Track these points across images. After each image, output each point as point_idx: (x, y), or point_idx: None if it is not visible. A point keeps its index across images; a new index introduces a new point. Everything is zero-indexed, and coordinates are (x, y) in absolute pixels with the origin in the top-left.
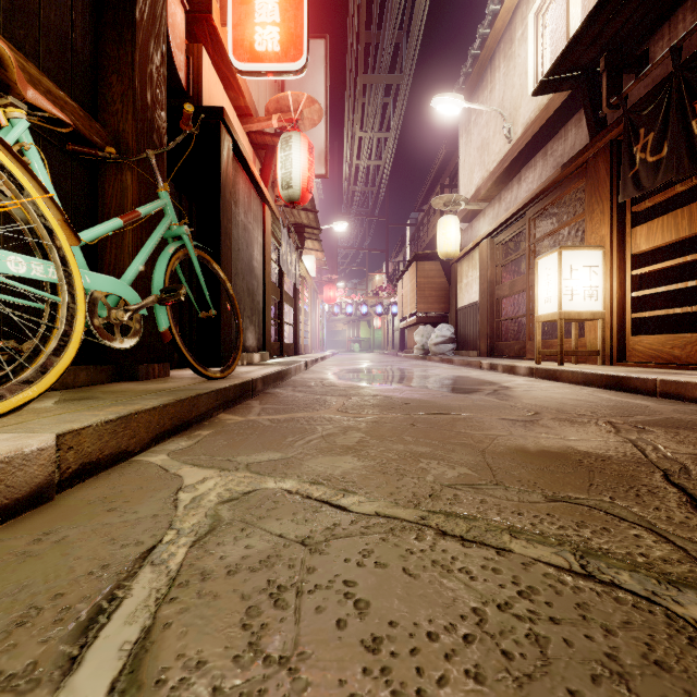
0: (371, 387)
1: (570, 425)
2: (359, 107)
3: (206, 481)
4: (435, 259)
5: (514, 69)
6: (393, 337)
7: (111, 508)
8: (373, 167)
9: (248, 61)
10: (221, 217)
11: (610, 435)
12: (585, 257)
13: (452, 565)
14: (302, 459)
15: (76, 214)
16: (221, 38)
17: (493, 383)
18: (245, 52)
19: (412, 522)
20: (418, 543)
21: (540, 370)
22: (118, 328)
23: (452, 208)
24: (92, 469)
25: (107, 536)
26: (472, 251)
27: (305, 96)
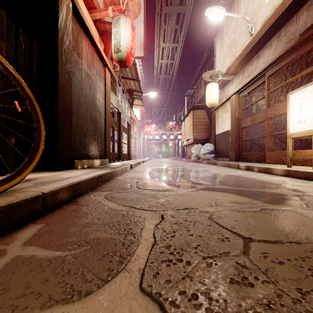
0: (178, 190)
1: None
2: (163, 27)
3: None
4: (202, 109)
5: None
6: (178, 151)
7: None
8: (169, 64)
9: None
10: (58, 54)
11: None
12: None
13: None
14: None
15: None
16: None
17: (276, 185)
18: None
19: None
20: None
21: (299, 172)
22: None
23: (214, 79)
24: None
25: None
26: (225, 102)
27: None
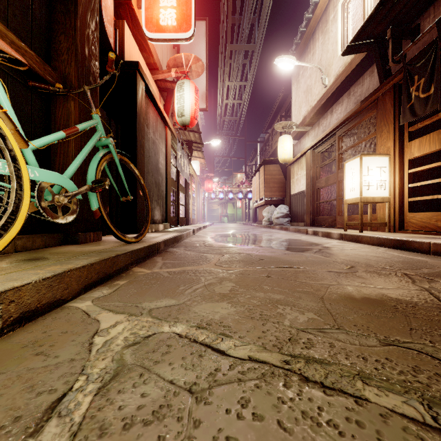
0: (237, 247)
1: (378, 276)
2: (228, 65)
3: (117, 326)
4: (276, 163)
5: (328, 39)
6: (249, 213)
7: (38, 352)
8: (236, 104)
9: (155, 32)
10: (137, 134)
11: (409, 284)
12: (377, 161)
13: (320, 417)
14: (190, 305)
15: (35, 129)
16: (137, 17)
17: (317, 244)
18: (153, 26)
19: (278, 367)
20: (287, 391)
21: (348, 236)
22: (60, 208)
23: (287, 130)
24: (31, 316)
25: (27, 382)
26: (300, 158)
27: (193, 56)
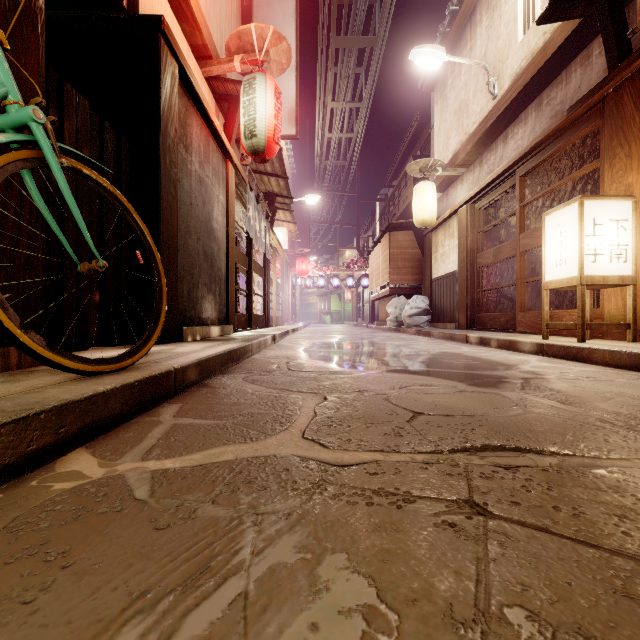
0: (352, 372)
1: None
2: (332, 74)
3: None
4: (408, 230)
5: (500, 18)
6: (363, 309)
7: None
8: (344, 140)
9: None
10: (161, 155)
11: None
12: (611, 209)
13: None
14: None
15: None
16: None
17: (507, 366)
18: None
19: None
20: None
21: (555, 348)
22: None
23: (428, 175)
24: None
25: None
26: (448, 219)
27: (271, 30)
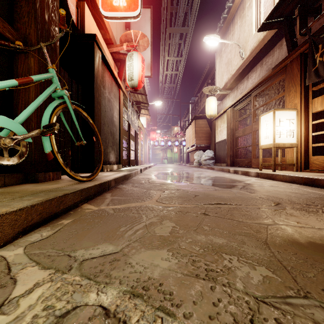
0: (175, 183)
1: (308, 214)
2: (167, 44)
3: (33, 291)
4: (204, 119)
5: (245, 22)
6: (183, 156)
7: None
8: (173, 74)
9: (109, 11)
10: (95, 92)
11: None
12: (287, 114)
13: None
14: (127, 253)
15: None
16: None
17: (240, 181)
18: (108, 6)
19: None
20: None
21: (263, 174)
22: (6, 150)
23: (213, 93)
24: None
25: None
26: (222, 114)
27: (140, 33)
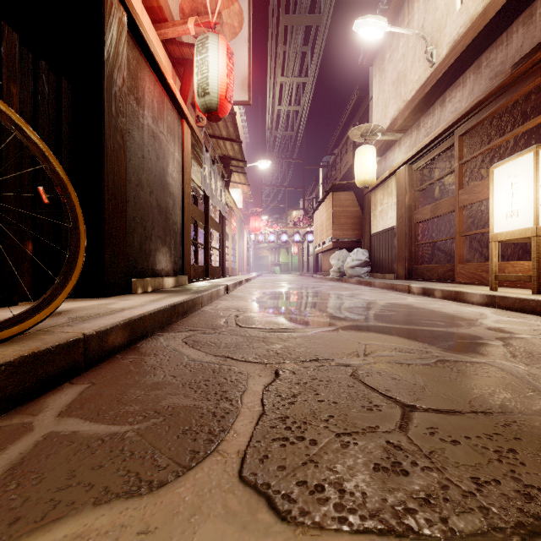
0: (305, 329)
1: None
2: (281, 50)
3: None
4: (349, 190)
5: None
6: (308, 261)
7: None
8: (292, 112)
9: None
10: (105, 101)
11: None
12: None
13: None
14: None
15: None
16: None
17: (468, 321)
18: None
19: None
20: None
21: (509, 300)
22: None
23: (368, 140)
24: None
25: None
26: (387, 179)
27: None
